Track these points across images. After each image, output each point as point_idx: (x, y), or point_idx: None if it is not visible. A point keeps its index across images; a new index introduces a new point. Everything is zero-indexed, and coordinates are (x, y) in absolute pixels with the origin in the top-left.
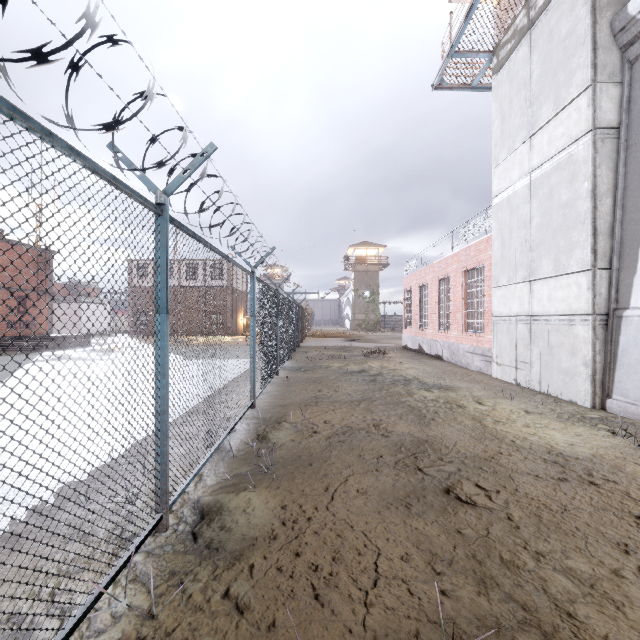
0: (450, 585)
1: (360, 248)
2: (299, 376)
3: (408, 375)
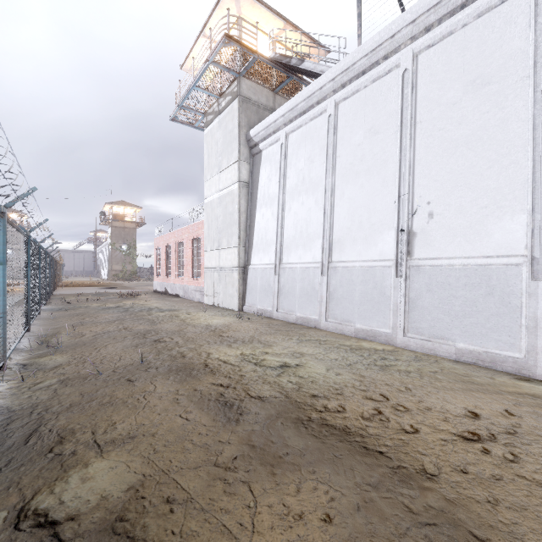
0: (147, 356)
1: (117, 206)
2: (62, 313)
3: (152, 306)
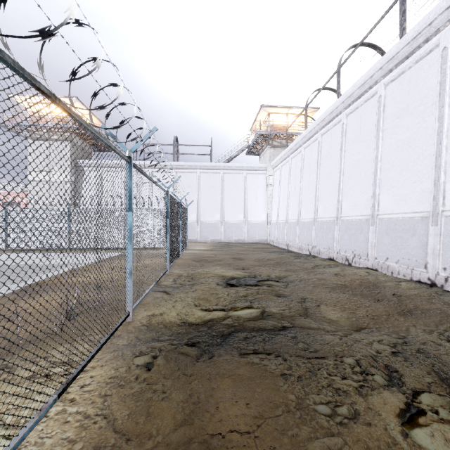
0: None
1: None
2: None
3: None
